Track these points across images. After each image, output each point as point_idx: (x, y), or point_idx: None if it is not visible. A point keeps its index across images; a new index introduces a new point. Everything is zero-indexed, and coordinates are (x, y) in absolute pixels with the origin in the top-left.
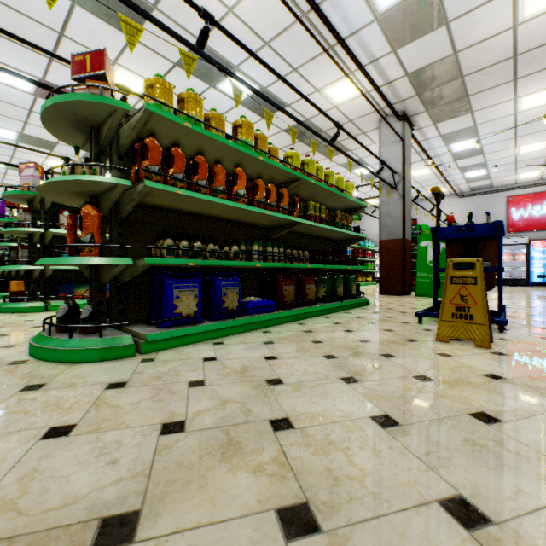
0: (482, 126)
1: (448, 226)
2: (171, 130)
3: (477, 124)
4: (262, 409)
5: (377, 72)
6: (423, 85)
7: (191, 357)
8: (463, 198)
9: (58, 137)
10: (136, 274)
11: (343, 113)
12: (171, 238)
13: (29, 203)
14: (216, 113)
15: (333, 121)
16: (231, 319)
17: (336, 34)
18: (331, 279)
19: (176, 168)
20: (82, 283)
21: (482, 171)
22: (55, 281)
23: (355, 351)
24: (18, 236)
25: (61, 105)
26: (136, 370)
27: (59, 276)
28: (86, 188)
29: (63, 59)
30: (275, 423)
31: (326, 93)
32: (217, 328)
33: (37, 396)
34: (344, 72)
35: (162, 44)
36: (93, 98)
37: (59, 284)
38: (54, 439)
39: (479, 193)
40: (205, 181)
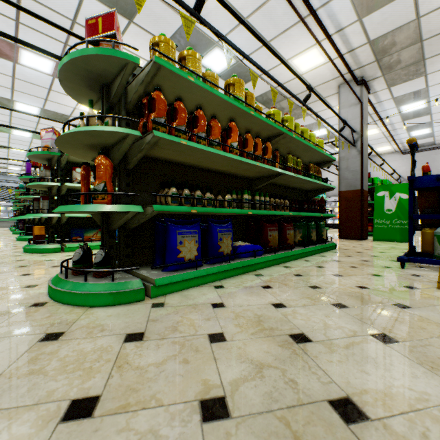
0: (433, 88)
1: (426, 175)
2: (175, 84)
3: (429, 86)
4: (309, 382)
5: (342, 40)
6: (383, 51)
7: (199, 302)
8: (407, 154)
9: (73, 97)
10: (143, 220)
11: (306, 80)
12: (174, 187)
13: (48, 162)
14: (211, 72)
15: (306, 84)
16: (226, 263)
17: (309, 5)
18: (306, 225)
19: (179, 121)
20: (90, 228)
21: (427, 129)
22: (69, 226)
23: (361, 298)
24: (40, 190)
25: (77, 61)
26: (150, 317)
27: (72, 223)
28: (99, 139)
29: (76, 35)
30: (340, 408)
31: (293, 63)
32: (216, 271)
33: (55, 349)
34: (316, 39)
35: (155, 25)
36: (106, 52)
37: (72, 229)
38: (76, 423)
39: (421, 149)
40: (203, 134)
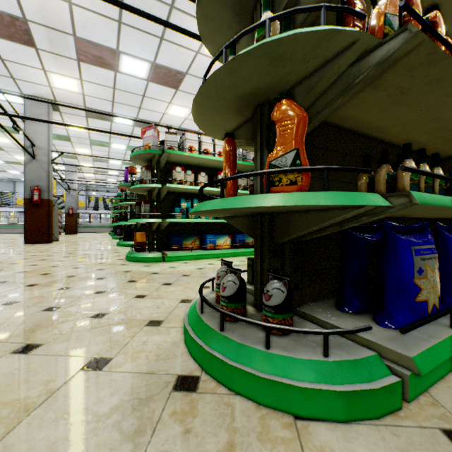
0: None
1: None
2: None
3: None
4: None
5: None
6: None
7: None
8: None
9: (205, 41)
10: (347, 226)
11: None
12: (410, 158)
13: (148, 163)
14: None
15: None
16: None
17: None
18: None
19: None
20: (188, 235)
21: None
22: (167, 233)
23: None
24: (136, 197)
25: None
26: None
27: (170, 229)
28: (275, 74)
29: None
30: None
31: None
32: None
33: None
34: None
35: None
36: None
37: (171, 236)
38: None
39: None
40: None
